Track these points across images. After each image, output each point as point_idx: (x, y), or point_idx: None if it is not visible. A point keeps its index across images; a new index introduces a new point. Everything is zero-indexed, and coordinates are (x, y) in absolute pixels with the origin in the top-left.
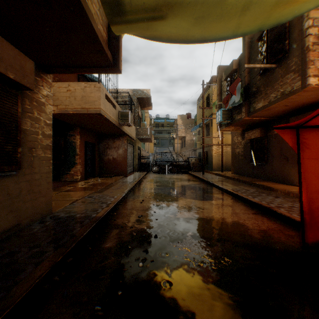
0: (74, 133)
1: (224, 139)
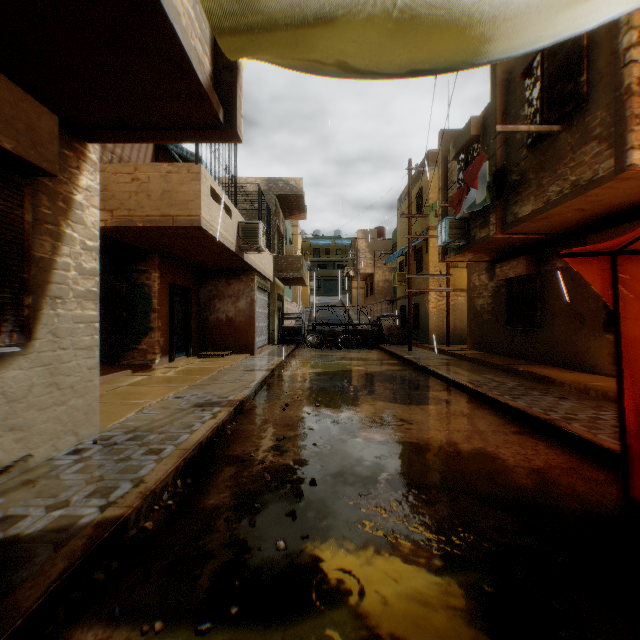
0: (148, 268)
1: (451, 279)
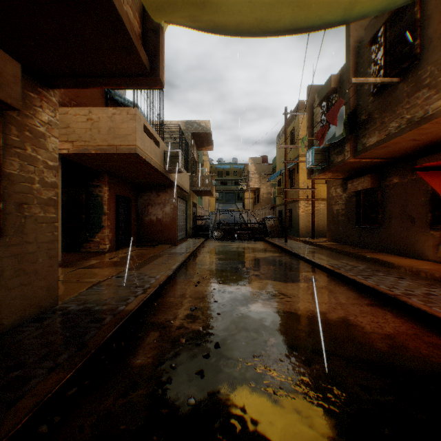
0: (100, 183)
1: (315, 191)
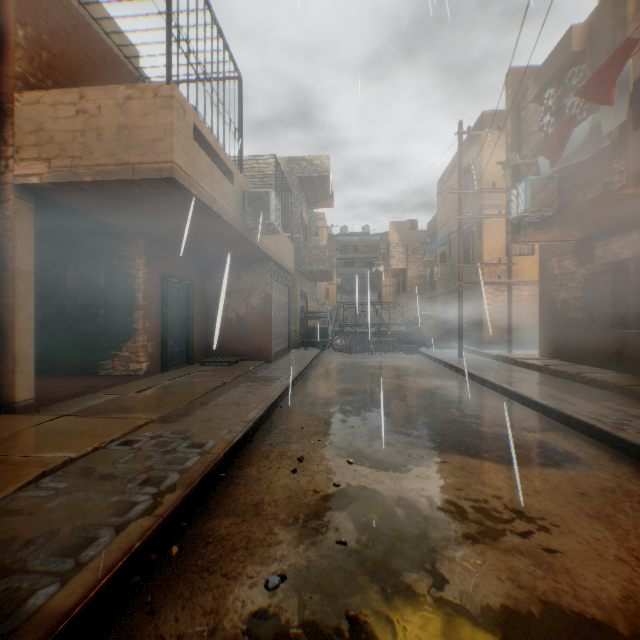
0: (131, 253)
1: (512, 269)
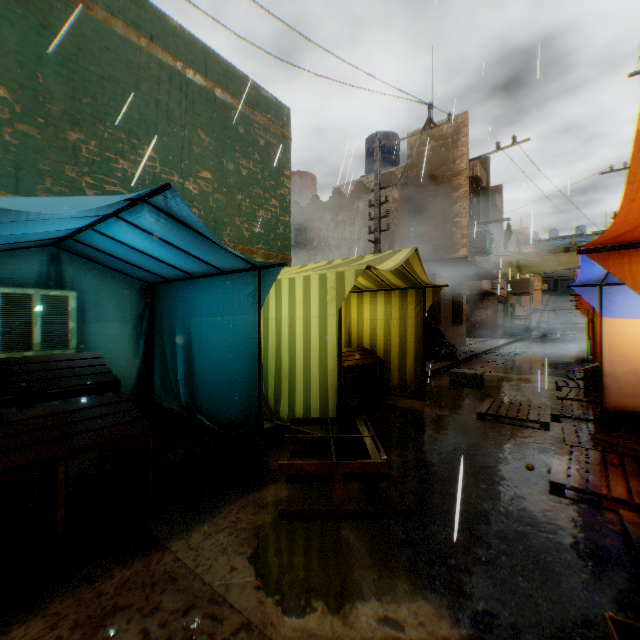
0: None
1: None
